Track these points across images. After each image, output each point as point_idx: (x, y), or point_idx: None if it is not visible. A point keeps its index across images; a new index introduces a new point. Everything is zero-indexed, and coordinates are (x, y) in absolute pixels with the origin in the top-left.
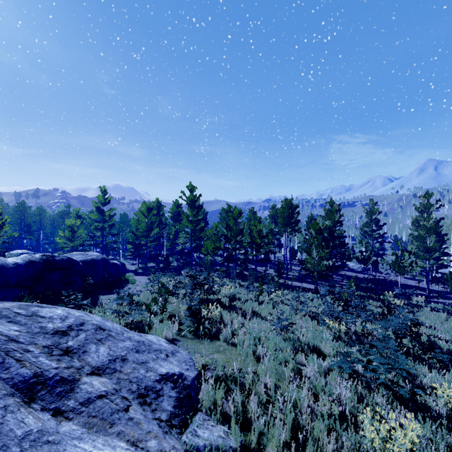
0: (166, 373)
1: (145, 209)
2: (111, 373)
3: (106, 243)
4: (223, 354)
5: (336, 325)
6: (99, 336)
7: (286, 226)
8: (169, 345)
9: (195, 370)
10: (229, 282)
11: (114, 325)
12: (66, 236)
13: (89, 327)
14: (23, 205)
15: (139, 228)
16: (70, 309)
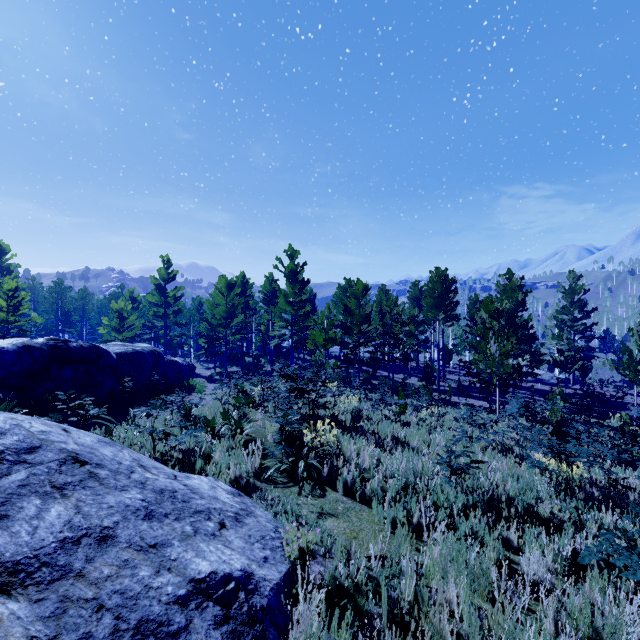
0: (208, 576)
1: (223, 285)
2: (50, 581)
3: (171, 337)
4: (344, 519)
5: (563, 469)
6: (64, 478)
7: (437, 310)
8: (236, 497)
9: (283, 560)
10: (350, 393)
11: (119, 453)
12: (111, 325)
13: (48, 456)
14: (60, 284)
15: (215, 314)
16: (32, 419)
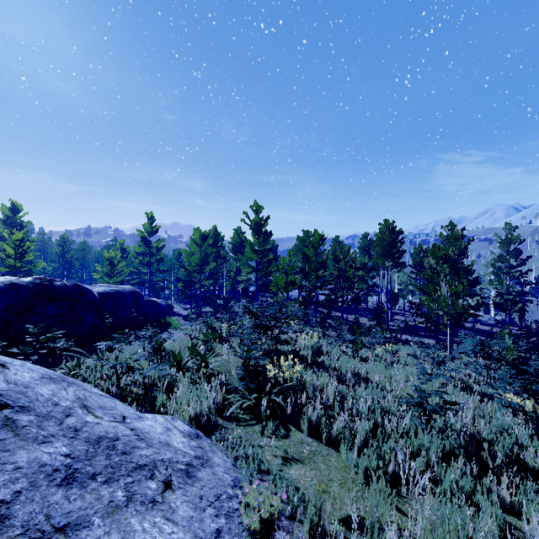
0: None
1: (198, 237)
2: None
3: (154, 282)
4: (311, 466)
5: None
6: None
7: (386, 257)
8: (192, 440)
9: (240, 532)
10: (309, 331)
11: (61, 392)
12: (103, 271)
13: None
14: (64, 238)
15: (191, 261)
16: None
